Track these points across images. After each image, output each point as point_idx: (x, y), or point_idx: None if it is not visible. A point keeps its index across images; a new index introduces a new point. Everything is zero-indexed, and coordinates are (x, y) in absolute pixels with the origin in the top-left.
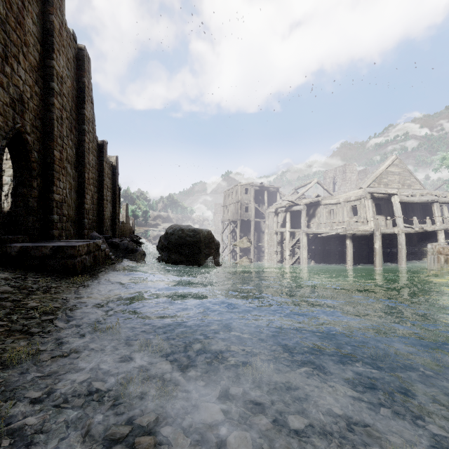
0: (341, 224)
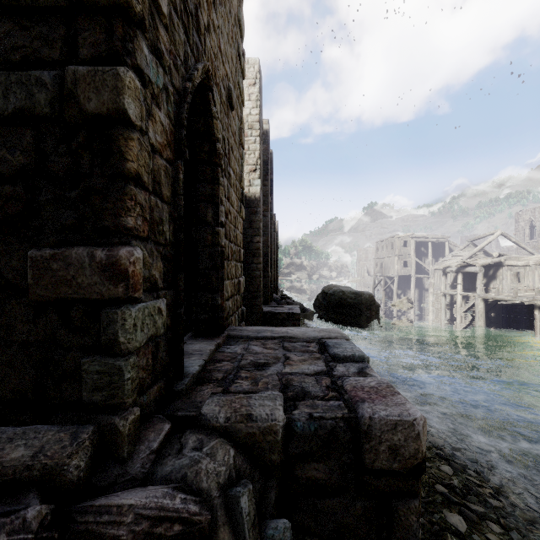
0: (530, 290)
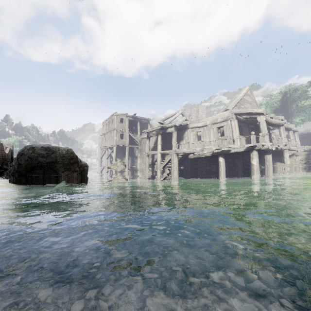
0: (208, 145)
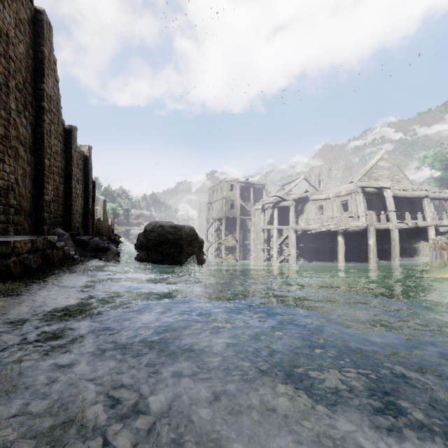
0: (331, 221)
